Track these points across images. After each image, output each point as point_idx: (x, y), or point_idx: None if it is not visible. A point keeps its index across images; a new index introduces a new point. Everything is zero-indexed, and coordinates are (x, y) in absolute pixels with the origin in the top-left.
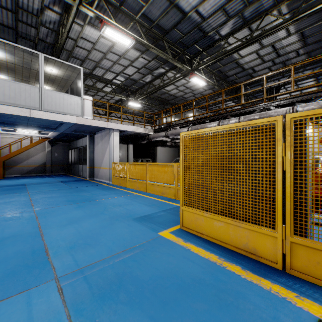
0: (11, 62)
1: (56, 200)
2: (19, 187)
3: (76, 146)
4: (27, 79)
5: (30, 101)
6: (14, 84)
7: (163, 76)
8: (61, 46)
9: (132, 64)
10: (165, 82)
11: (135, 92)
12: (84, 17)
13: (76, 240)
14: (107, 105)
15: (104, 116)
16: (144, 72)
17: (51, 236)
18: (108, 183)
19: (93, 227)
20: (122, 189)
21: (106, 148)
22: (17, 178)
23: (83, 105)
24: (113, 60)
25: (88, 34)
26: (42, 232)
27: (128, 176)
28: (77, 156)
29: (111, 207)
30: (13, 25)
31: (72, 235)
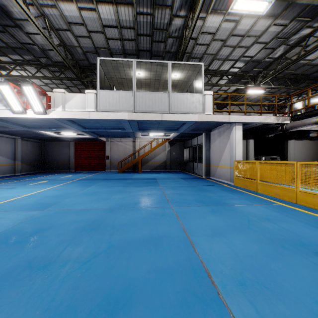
0: (148, 78)
1: (186, 199)
2: (153, 181)
3: (190, 145)
4: (157, 91)
5: (162, 107)
6: (151, 94)
7: (307, 39)
8: (185, 48)
9: (257, 40)
10: (308, 48)
11: (255, 77)
12: (207, 7)
13: (241, 270)
14: (229, 97)
15: (216, 112)
16: (274, 45)
17: (202, 249)
18: (229, 184)
19: (252, 251)
20: (252, 194)
21: (226, 144)
22: (149, 173)
23: (204, 101)
24: (234, 45)
25: (209, 26)
26: (190, 239)
27: (259, 178)
28: (190, 154)
29: (257, 220)
30: (149, 48)
31: (229, 257)
